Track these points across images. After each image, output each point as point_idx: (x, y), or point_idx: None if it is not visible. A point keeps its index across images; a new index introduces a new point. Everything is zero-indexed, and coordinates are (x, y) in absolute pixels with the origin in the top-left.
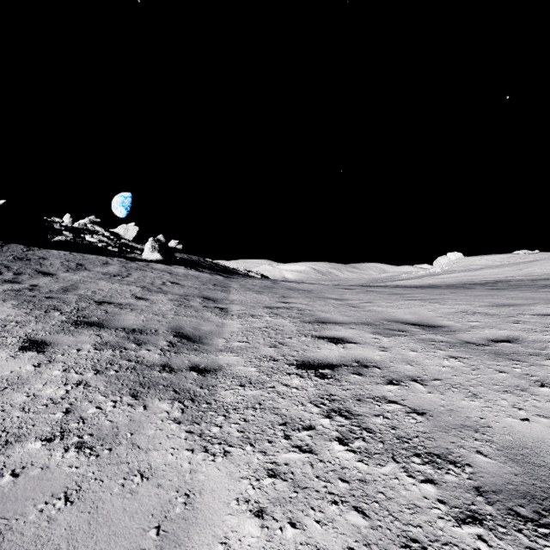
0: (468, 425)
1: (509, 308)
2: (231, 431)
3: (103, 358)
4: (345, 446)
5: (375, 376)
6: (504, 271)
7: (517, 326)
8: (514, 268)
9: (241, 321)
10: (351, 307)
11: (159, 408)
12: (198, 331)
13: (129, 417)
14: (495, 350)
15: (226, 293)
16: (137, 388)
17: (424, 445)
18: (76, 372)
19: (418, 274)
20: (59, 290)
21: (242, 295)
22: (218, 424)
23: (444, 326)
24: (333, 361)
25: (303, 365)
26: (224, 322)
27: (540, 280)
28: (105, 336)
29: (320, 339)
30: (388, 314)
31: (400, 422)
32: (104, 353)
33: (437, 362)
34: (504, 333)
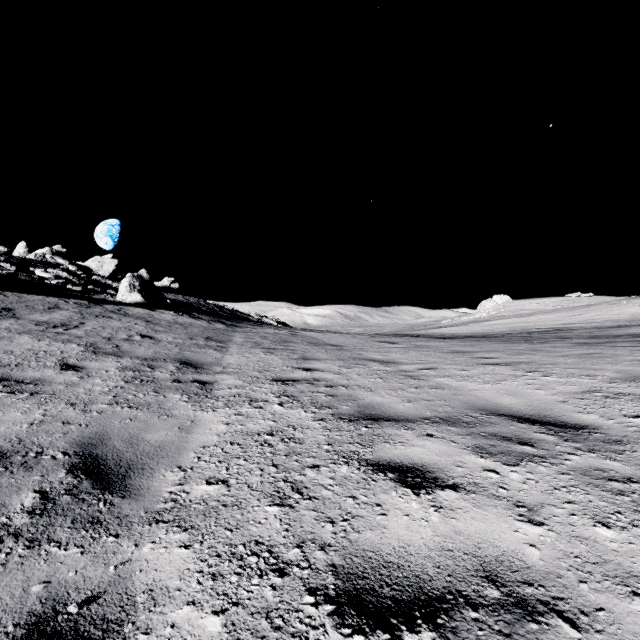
0: None
1: None
2: None
3: None
4: None
5: None
6: (560, 317)
7: None
8: (571, 313)
9: (227, 415)
10: (407, 378)
11: None
12: (135, 447)
13: None
14: None
15: (221, 352)
16: None
17: None
18: None
19: (462, 320)
20: None
21: (244, 355)
22: None
23: (590, 426)
24: (430, 574)
25: (354, 600)
26: (197, 418)
27: (608, 328)
28: None
29: (377, 474)
30: (471, 393)
31: None
32: None
33: None
34: None
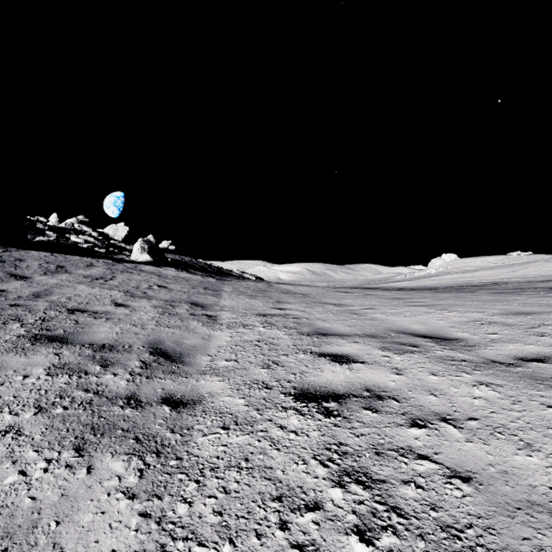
0: (538, 503)
1: (527, 317)
2: (204, 513)
3: (53, 388)
4: (370, 545)
5: (394, 413)
6: (499, 273)
7: (545, 341)
8: (509, 270)
9: (230, 333)
10: (351, 314)
11: (109, 470)
12: (180, 346)
13: (62, 489)
14: (529, 372)
15: (217, 298)
16: (86, 435)
17: (486, 545)
18: (10, 411)
19: (414, 276)
20: (30, 295)
21: (234, 300)
22: (187, 497)
23: (460, 339)
24: (339, 389)
25: (303, 395)
26: (211, 334)
27: (538, 282)
28: (65, 355)
29: (321, 357)
30: (393, 323)
31: (440, 495)
32: (57, 380)
33: (466, 391)
34: (531, 348)
